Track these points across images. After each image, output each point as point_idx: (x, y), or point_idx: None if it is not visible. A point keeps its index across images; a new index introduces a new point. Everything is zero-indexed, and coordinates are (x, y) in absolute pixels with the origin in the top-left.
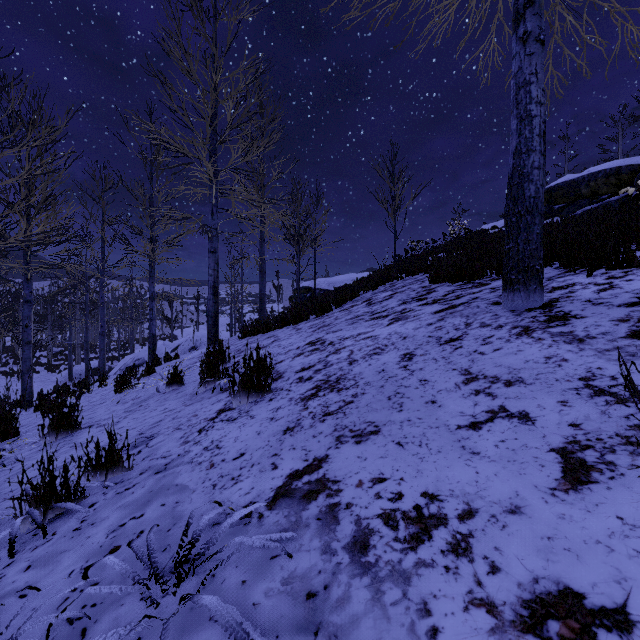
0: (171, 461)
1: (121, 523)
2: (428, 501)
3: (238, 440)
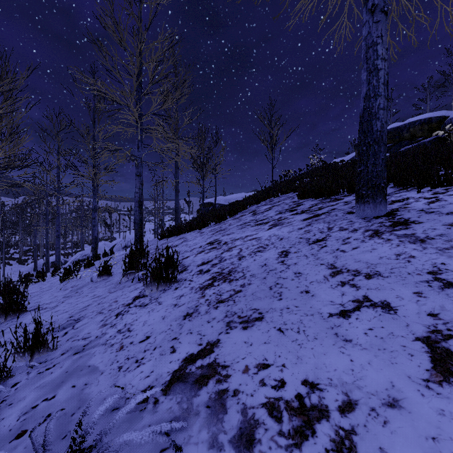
0: (89, 342)
1: (34, 405)
2: (309, 390)
3: (146, 324)
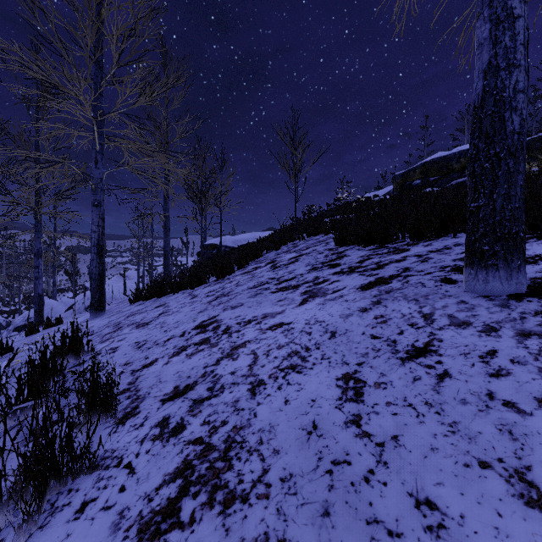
0: None
1: None
2: None
3: None
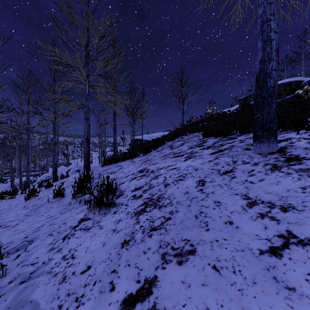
0: (36, 269)
1: None
2: None
3: (88, 250)
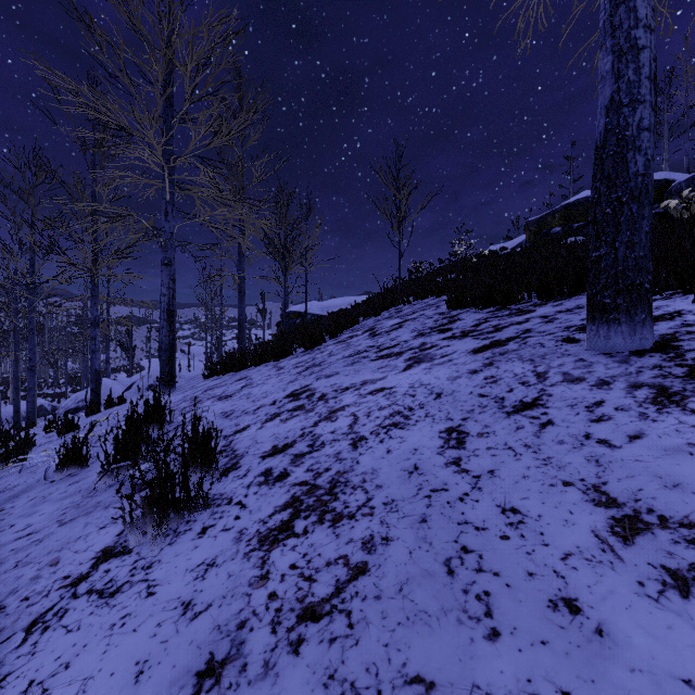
0: None
1: None
2: None
3: None
